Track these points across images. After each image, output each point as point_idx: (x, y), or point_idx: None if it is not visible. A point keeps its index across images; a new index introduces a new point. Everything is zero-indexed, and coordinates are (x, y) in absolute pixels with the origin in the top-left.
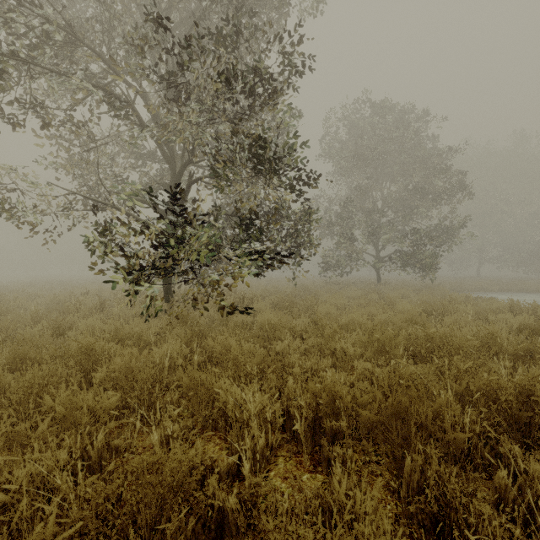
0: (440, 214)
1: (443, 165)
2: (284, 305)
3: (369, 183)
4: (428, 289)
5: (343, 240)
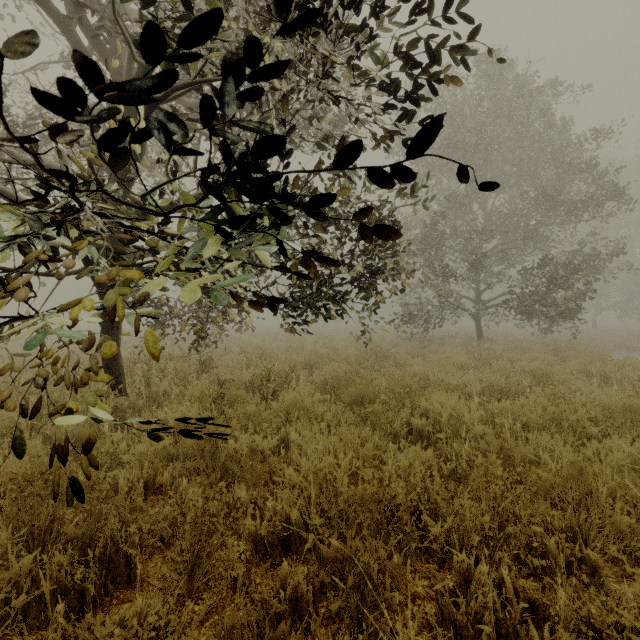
0: (573, 237)
1: (586, 159)
2: (351, 393)
3: (466, 191)
4: (564, 350)
5: (432, 274)
